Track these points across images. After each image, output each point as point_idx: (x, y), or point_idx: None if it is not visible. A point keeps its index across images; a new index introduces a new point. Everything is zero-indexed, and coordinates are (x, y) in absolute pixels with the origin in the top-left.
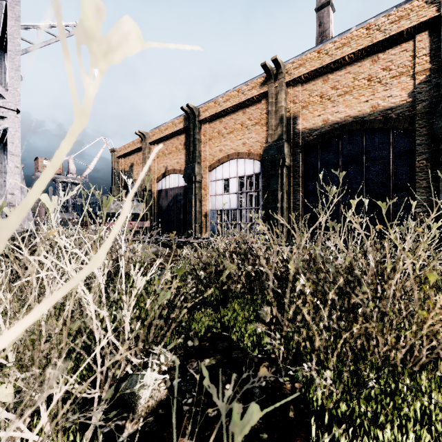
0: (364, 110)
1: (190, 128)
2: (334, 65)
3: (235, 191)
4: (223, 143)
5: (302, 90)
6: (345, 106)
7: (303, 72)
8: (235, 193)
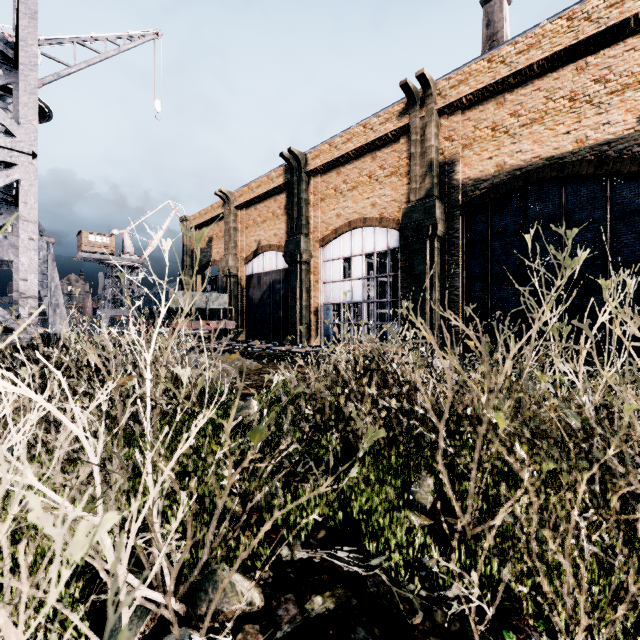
0: (564, 146)
1: (294, 184)
2: (515, 80)
3: (359, 276)
4: (342, 205)
5: (464, 120)
6: (532, 142)
7: (465, 92)
8: (360, 278)
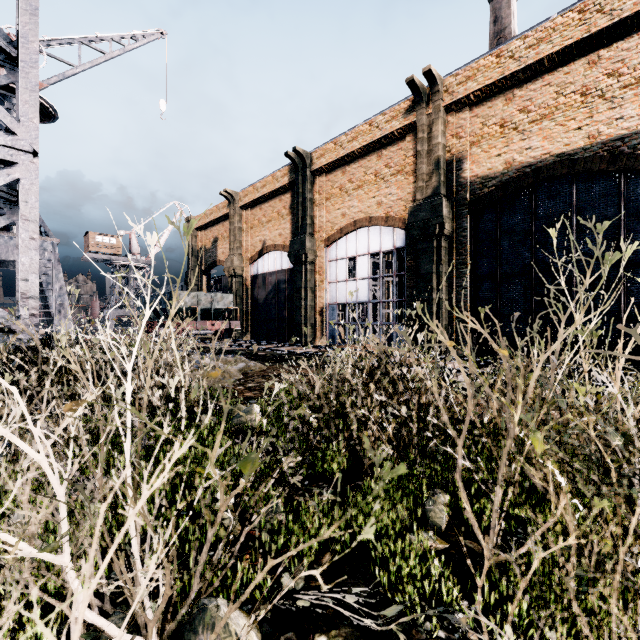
0: (575, 142)
1: (299, 184)
2: (524, 75)
3: (365, 276)
4: (347, 204)
5: (471, 116)
6: (542, 138)
7: (473, 88)
8: (366, 278)
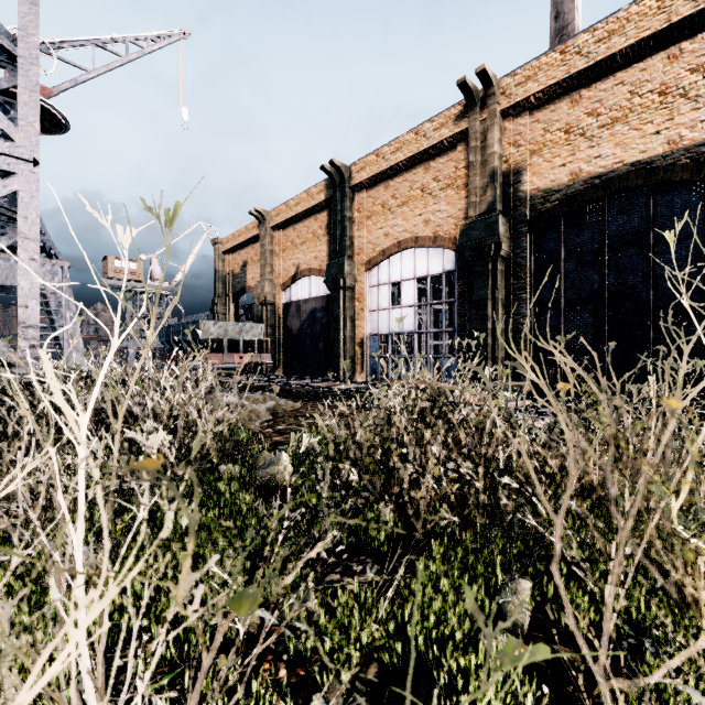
0: (653, 149)
1: (337, 201)
2: (593, 73)
3: (410, 303)
4: (390, 223)
5: (532, 122)
6: (614, 145)
7: (533, 89)
8: (412, 305)
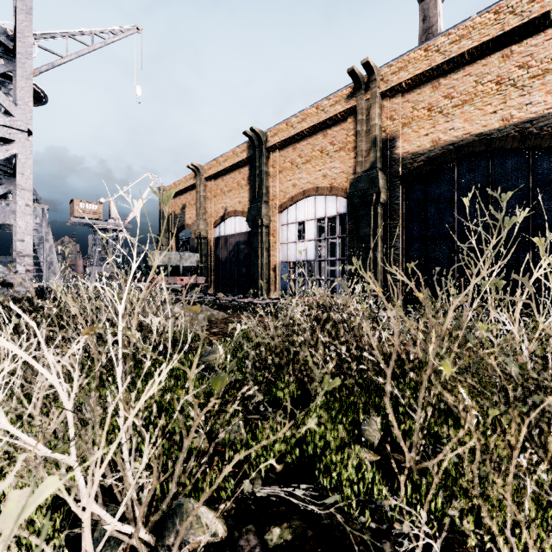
0: (492, 124)
1: (256, 158)
2: (448, 66)
3: (312, 238)
4: (297, 176)
5: (403, 101)
6: (464, 121)
7: (404, 77)
8: (313, 239)
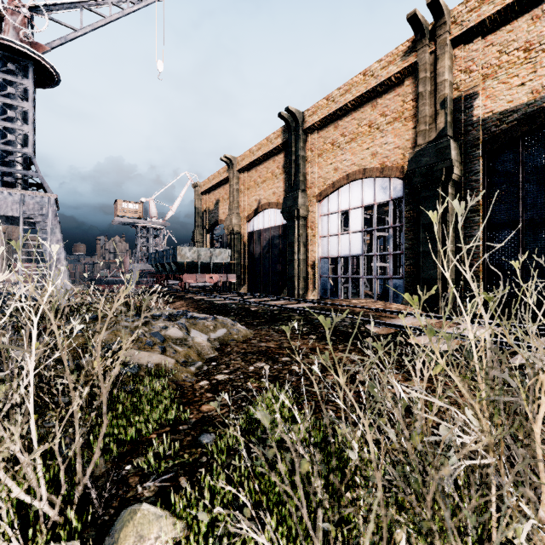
0: None
1: (291, 143)
2: None
3: (358, 229)
4: (339, 159)
5: (485, 46)
6: None
7: (489, 11)
8: (359, 231)
